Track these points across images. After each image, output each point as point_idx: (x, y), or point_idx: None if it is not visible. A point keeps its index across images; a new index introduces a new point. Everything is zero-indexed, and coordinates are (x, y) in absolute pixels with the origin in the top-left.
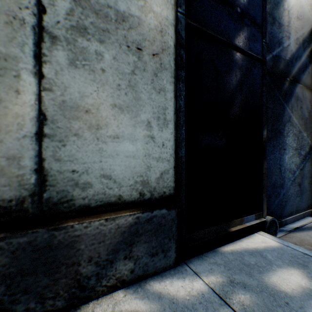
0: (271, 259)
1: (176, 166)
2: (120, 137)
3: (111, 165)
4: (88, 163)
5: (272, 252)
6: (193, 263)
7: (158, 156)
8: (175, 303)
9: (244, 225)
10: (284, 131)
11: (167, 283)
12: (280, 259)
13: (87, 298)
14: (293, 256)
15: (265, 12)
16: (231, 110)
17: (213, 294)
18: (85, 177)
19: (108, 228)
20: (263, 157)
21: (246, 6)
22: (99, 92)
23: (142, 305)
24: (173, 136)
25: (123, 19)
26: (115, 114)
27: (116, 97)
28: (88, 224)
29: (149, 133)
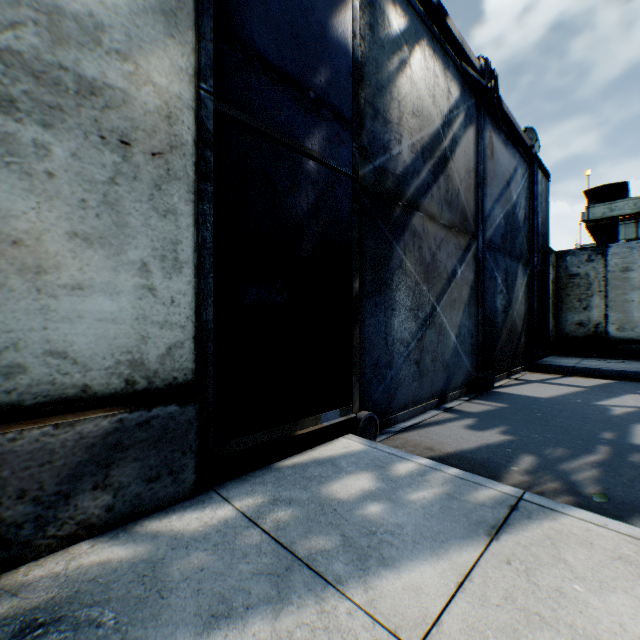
0: (344, 466)
1: (198, 336)
2: (87, 288)
3: (69, 335)
4: (20, 331)
5: (351, 458)
6: (226, 487)
7: (163, 319)
8: (178, 539)
9: (321, 425)
10: (393, 282)
11: (174, 518)
12: (356, 464)
13: (18, 560)
14: (374, 459)
15: (357, 102)
16: (299, 249)
17: (241, 518)
18: (13, 355)
19: (62, 440)
20: (353, 321)
21: (325, 89)
22: (43, 211)
23: (122, 551)
24: (192, 288)
25: (92, 90)
26: (76, 249)
27: (79, 221)
28: (19, 435)
29: (146, 282)
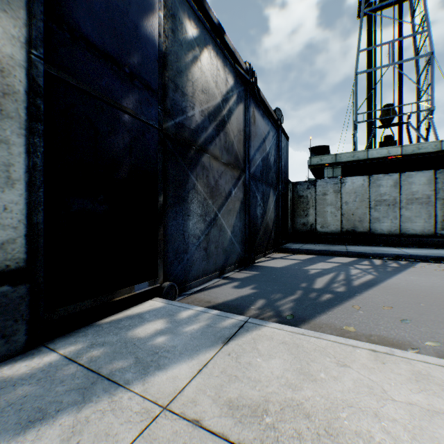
0: (147, 317)
1: (30, 234)
2: None
3: None
4: None
5: (153, 312)
6: (55, 342)
7: None
8: (8, 381)
9: (134, 293)
10: (189, 198)
11: (6, 369)
12: (155, 315)
13: None
14: (168, 311)
15: (162, 79)
16: (117, 174)
17: (64, 359)
18: None
19: None
20: (159, 223)
21: (138, 67)
22: None
23: None
24: (24, 199)
25: None
26: None
27: None
28: None
29: None
